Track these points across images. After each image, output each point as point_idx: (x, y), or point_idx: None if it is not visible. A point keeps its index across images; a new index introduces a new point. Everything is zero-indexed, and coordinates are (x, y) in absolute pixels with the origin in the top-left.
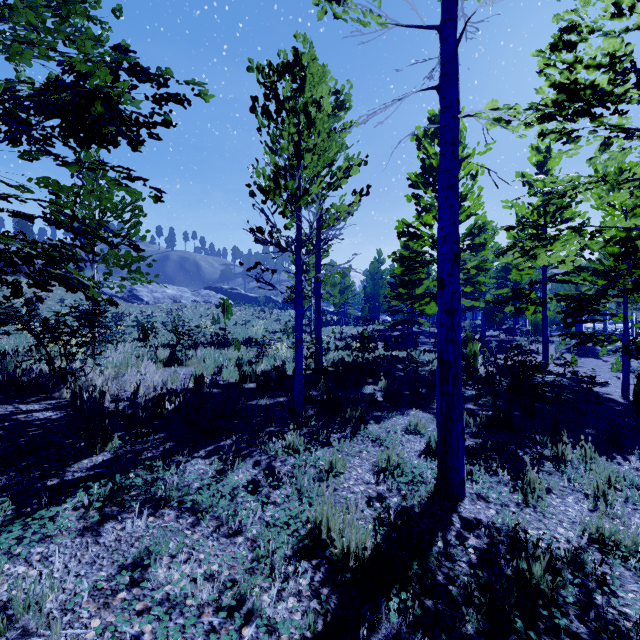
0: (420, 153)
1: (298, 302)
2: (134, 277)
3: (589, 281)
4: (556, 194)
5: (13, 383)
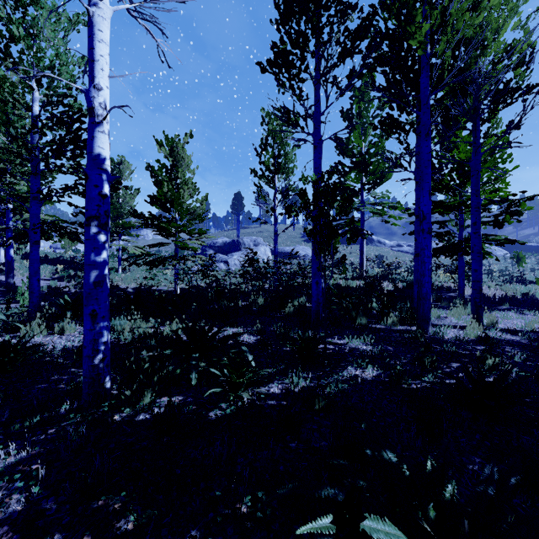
0: None
1: None
2: None
3: None
4: None
5: (442, 288)
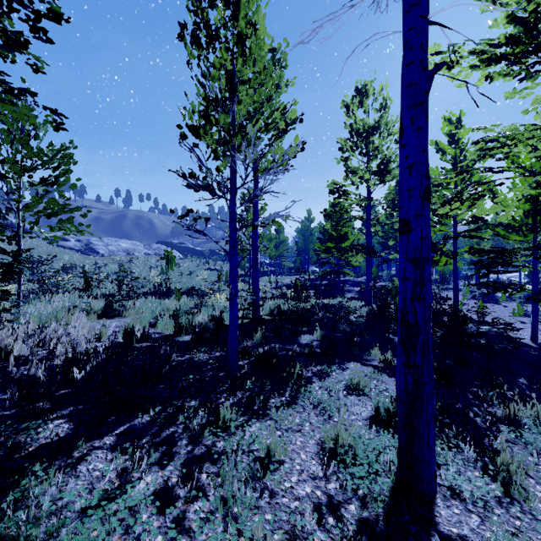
0: (348, 120)
1: (232, 252)
2: (65, 227)
3: (501, 236)
4: (499, 142)
5: None
